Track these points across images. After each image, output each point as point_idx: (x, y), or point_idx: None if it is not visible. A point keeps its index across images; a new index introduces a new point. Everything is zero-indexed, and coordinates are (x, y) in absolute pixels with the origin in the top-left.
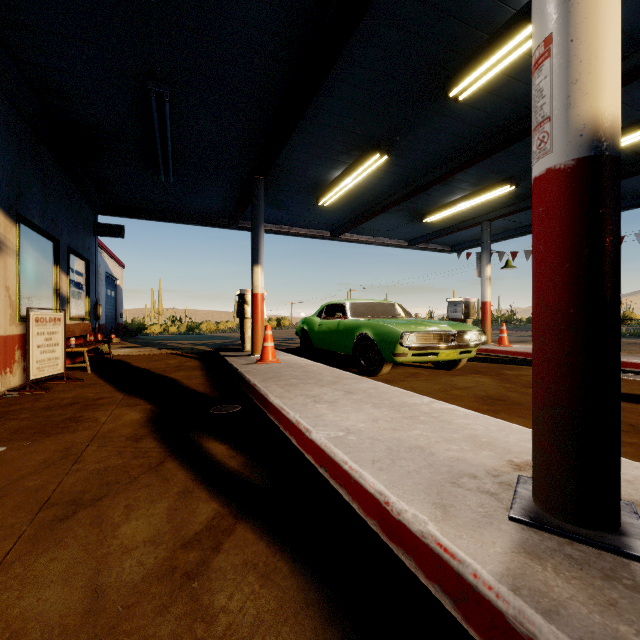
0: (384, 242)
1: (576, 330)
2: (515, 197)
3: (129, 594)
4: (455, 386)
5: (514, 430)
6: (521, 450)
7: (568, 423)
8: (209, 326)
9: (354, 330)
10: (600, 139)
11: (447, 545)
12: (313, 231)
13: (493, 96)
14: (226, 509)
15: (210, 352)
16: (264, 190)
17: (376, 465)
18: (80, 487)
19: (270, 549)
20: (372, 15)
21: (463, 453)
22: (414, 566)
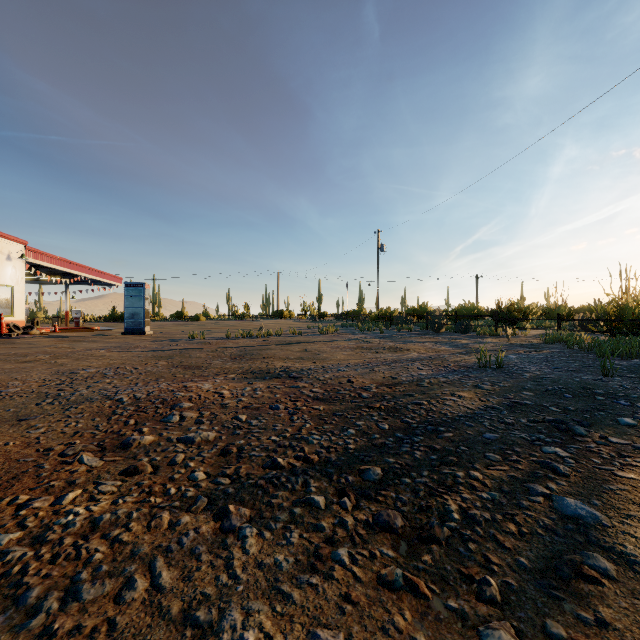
0: None
1: None
2: None
3: None
4: None
5: None
6: None
7: None
8: None
9: None
10: None
11: None
12: None
13: None
14: None
15: None
16: None
17: None
18: None
19: None
20: None
21: None
22: None
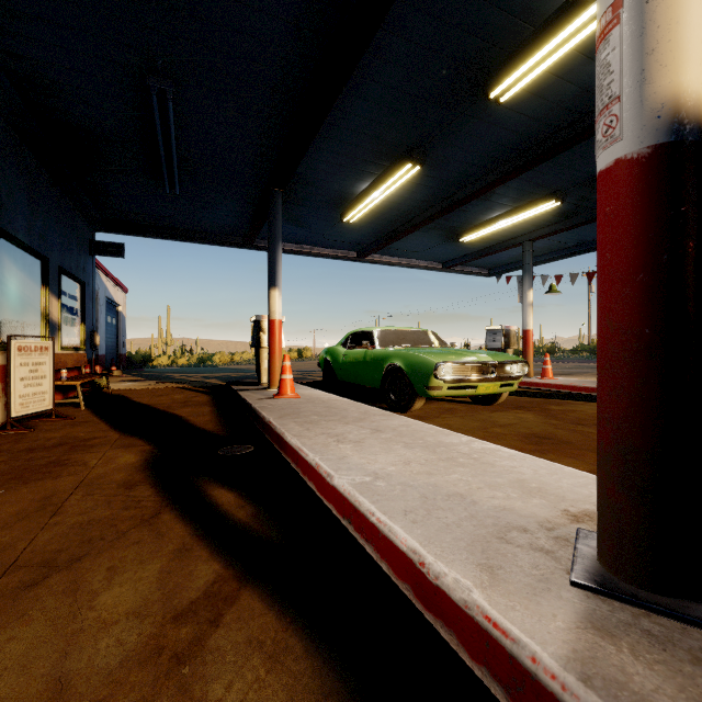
0: (416, 264)
1: (652, 354)
2: (560, 214)
3: (101, 684)
4: (496, 423)
5: (567, 473)
6: (577, 497)
7: (642, 467)
8: (223, 357)
9: (383, 361)
10: (682, 121)
11: (497, 619)
12: (337, 251)
13: (538, 98)
14: (230, 571)
15: (222, 386)
16: (282, 205)
17: (409, 517)
18: (56, 545)
19: (281, 622)
20: (403, 1)
21: (510, 501)
22: (456, 643)
